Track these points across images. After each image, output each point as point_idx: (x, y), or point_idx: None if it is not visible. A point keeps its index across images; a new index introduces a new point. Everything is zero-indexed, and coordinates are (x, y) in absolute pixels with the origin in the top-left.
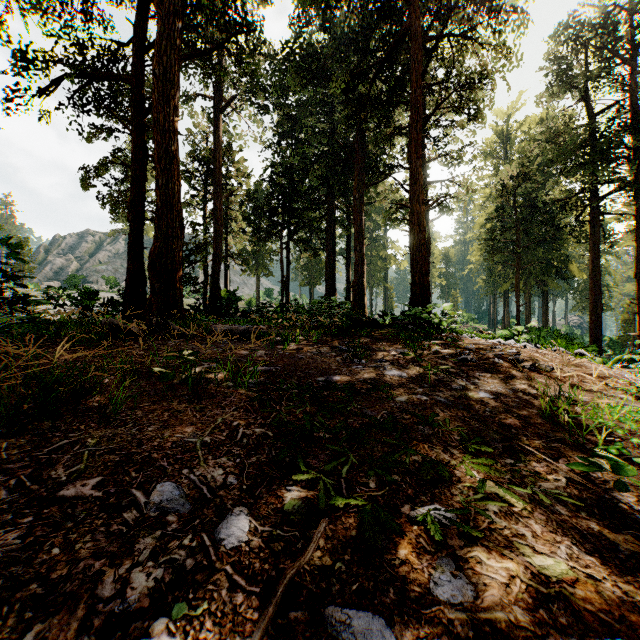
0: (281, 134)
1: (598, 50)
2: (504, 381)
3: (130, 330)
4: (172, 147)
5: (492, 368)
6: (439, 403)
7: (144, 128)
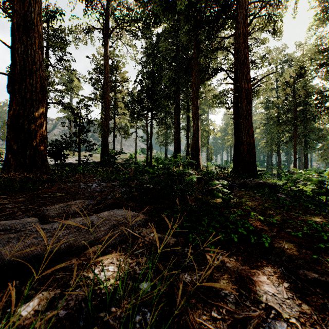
0: (147, 54)
1: None
2: None
3: None
4: (32, 17)
5: None
6: None
7: None
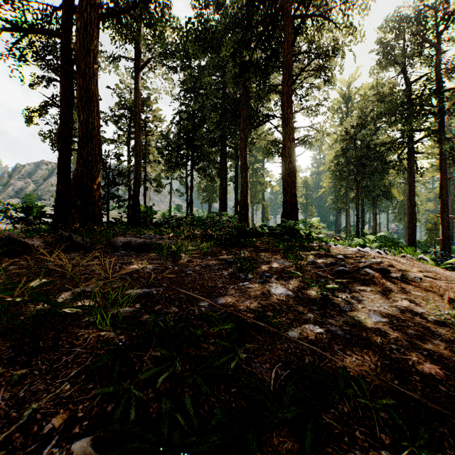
0: (186, 90)
1: (414, 36)
2: (385, 296)
3: (28, 244)
4: (92, 89)
5: (367, 280)
6: (336, 337)
7: (71, 74)
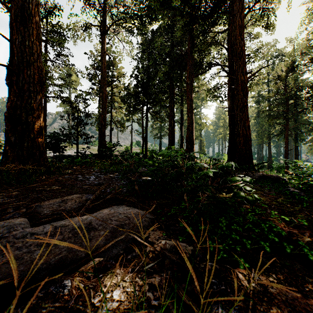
0: (142, 50)
1: None
2: None
3: None
4: (29, 8)
5: None
6: None
7: None
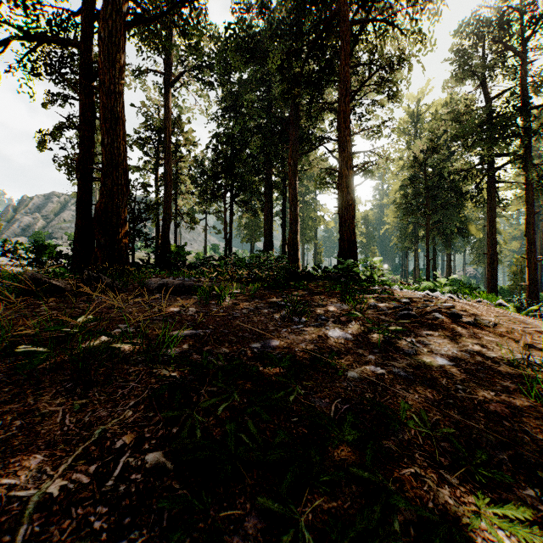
0: (225, 108)
1: (495, 43)
2: (454, 341)
3: (53, 285)
4: (117, 108)
5: (436, 324)
6: (399, 378)
7: (92, 91)
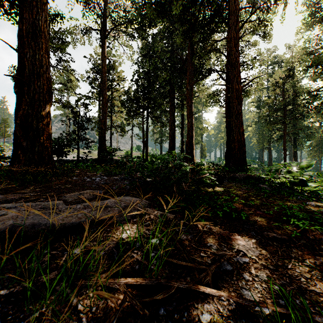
0: (143, 54)
1: None
2: None
3: None
4: (39, 24)
5: None
6: None
7: None
